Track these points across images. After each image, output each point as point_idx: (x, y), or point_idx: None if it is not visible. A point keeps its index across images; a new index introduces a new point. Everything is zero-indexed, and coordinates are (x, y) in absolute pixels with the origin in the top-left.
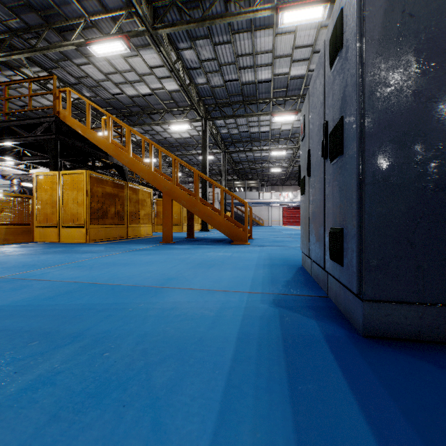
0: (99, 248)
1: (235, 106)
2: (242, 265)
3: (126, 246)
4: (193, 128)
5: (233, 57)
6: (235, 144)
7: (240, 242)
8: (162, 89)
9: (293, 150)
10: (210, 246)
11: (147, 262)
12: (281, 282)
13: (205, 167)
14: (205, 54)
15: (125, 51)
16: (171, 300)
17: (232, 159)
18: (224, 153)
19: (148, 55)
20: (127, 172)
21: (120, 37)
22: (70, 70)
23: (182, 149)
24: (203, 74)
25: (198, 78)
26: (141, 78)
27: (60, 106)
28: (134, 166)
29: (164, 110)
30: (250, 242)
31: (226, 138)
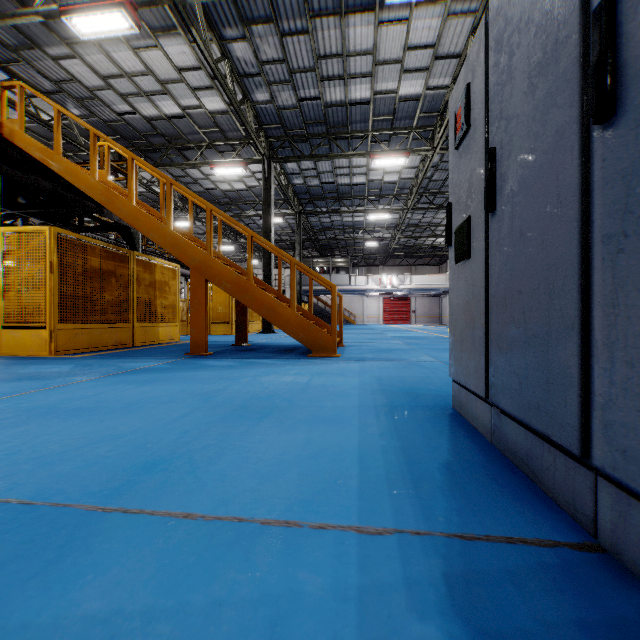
0: (60, 368)
1: (315, 141)
2: (330, 411)
3: (118, 362)
4: (250, 175)
5: (311, 59)
6: (315, 202)
7: (324, 352)
8: (199, 108)
9: (399, 213)
10: (272, 361)
11: (129, 404)
12: (435, 472)
13: (269, 234)
14: (267, 50)
15: (130, 32)
16: (84, 606)
17: (310, 225)
18: (299, 215)
19: (174, 47)
20: (137, 237)
21: (120, 4)
22: (42, 66)
23: (235, 208)
24: (264, 85)
25: (256, 92)
26: (163, 87)
27: (7, 113)
28: (140, 221)
29: (203, 143)
30: (340, 353)
31: (302, 192)
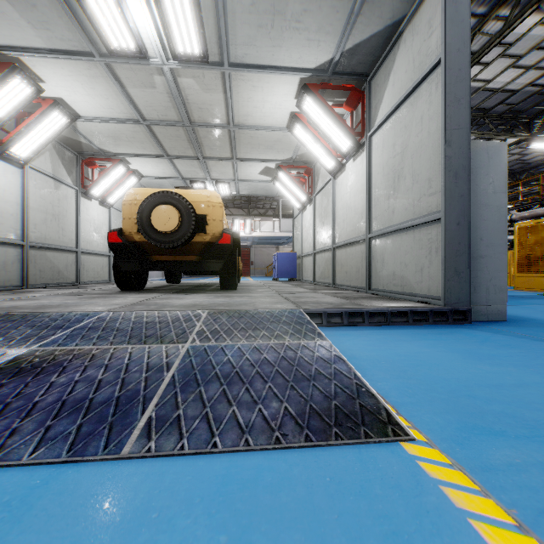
0: None
1: None
2: None
3: None
4: None
5: None
6: None
7: None
8: None
9: None
10: None
11: None
12: None
13: None
14: None
15: None
16: None
17: None
18: None
19: None
20: None
21: None
22: None
23: None
24: None
25: None
26: None
27: None
28: None
29: None
30: None
31: None
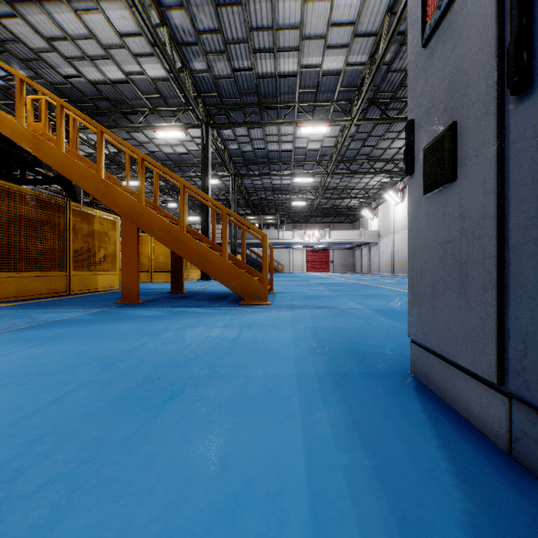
0: None
1: (248, 110)
2: (261, 385)
3: (37, 313)
4: (190, 140)
5: (244, 31)
6: (249, 166)
7: (256, 300)
8: (141, 74)
9: (320, 177)
10: (202, 310)
11: None
12: None
13: (207, 191)
14: (203, 20)
15: None
16: None
17: (244, 186)
18: (234, 177)
19: (115, 12)
20: (79, 190)
21: None
22: None
23: (177, 170)
24: (201, 55)
25: (194, 61)
26: (106, 52)
27: None
28: (69, 168)
29: (146, 108)
30: (271, 300)
31: (237, 157)
